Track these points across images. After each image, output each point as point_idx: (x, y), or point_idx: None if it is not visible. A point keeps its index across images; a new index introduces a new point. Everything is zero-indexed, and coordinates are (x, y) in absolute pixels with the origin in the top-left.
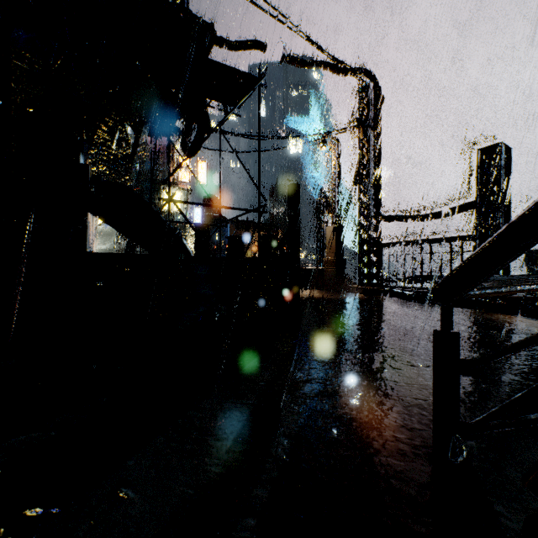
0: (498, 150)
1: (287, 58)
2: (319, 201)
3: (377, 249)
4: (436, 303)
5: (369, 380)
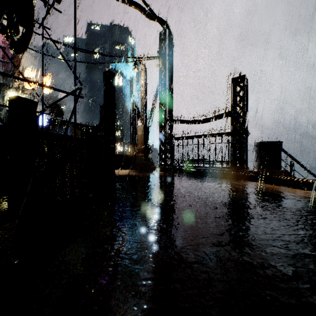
0: (243, 79)
1: None
2: (132, 110)
3: (171, 141)
4: (212, 176)
5: None
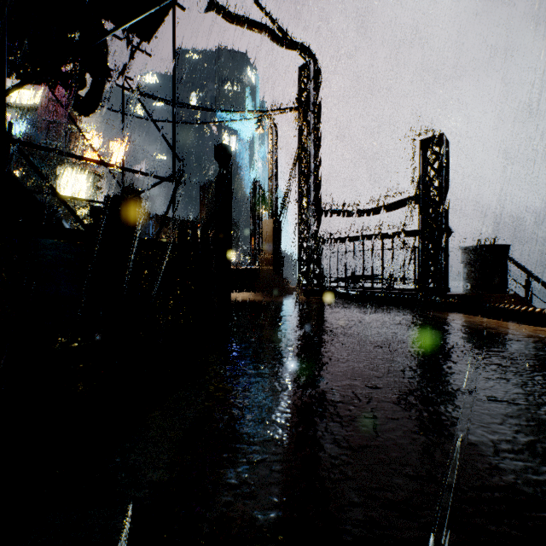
0: (439, 141)
1: (217, 6)
2: (253, 194)
3: (318, 246)
4: (385, 303)
5: (393, 491)
